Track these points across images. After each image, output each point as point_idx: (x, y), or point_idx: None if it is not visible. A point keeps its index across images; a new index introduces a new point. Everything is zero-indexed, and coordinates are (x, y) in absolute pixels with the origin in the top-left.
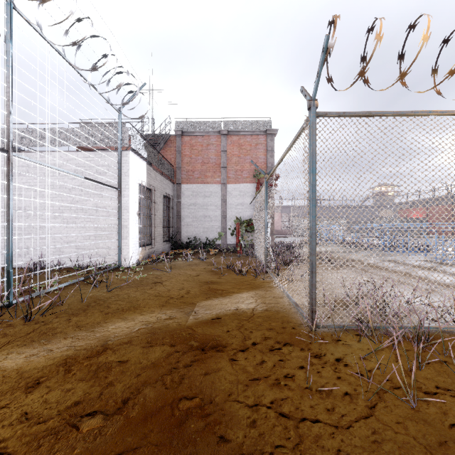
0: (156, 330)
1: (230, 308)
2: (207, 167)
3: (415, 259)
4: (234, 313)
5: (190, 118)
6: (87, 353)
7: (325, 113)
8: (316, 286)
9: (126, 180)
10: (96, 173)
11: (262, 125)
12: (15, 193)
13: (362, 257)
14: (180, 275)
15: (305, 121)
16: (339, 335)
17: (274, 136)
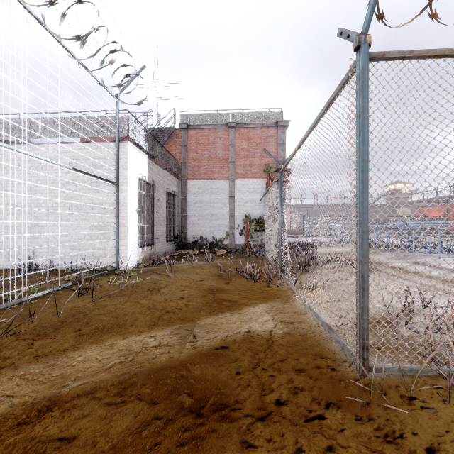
0: (135, 368)
1: (240, 330)
2: (214, 162)
3: (448, 261)
4: (245, 339)
5: (196, 110)
6: (23, 415)
7: (383, 53)
8: (368, 309)
9: (124, 173)
10: (91, 167)
11: (273, 116)
12: (7, 189)
13: (385, 259)
14: (182, 280)
15: (347, 72)
16: (408, 387)
17: (285, 128)
